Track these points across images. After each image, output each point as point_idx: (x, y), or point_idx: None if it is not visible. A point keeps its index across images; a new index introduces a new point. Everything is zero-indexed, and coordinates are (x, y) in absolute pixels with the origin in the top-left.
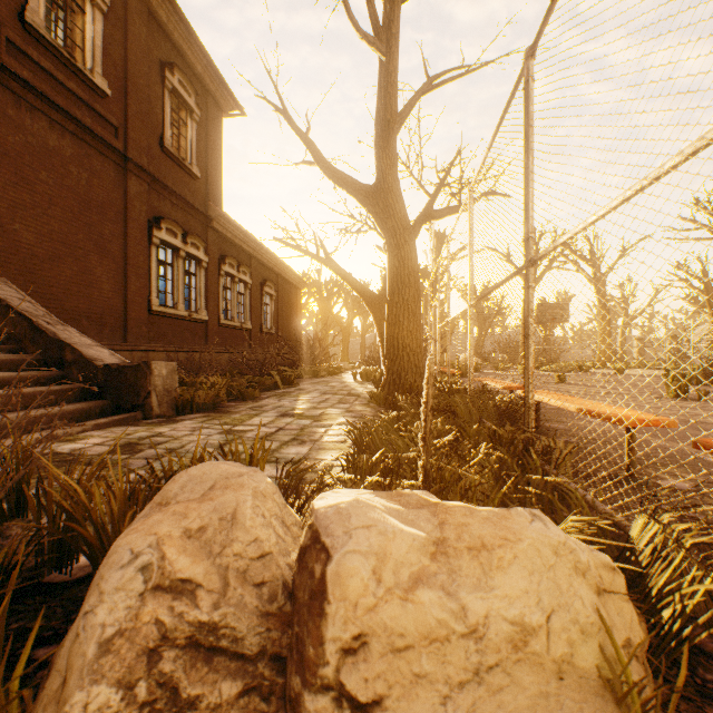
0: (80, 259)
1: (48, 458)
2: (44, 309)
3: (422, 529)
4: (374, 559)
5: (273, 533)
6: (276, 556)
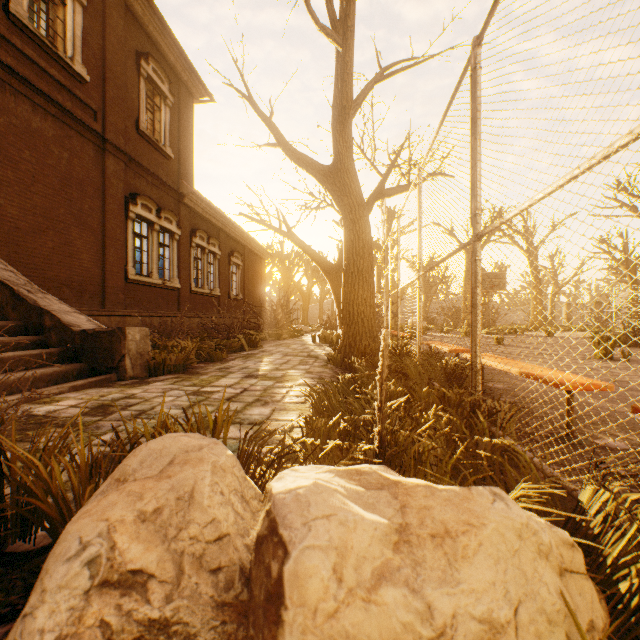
0: (61, 231)
1: (24, 420)
2: (25, 278)
3: (384, 514)
4: (335, 555)
5: (231, 510)
6: (234, 537)
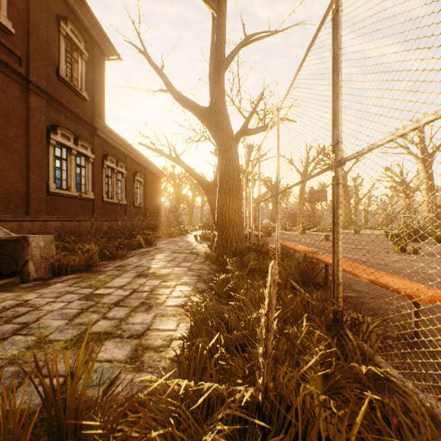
0: None
1: None
2: None
3: None
4: None
5: None
6: None
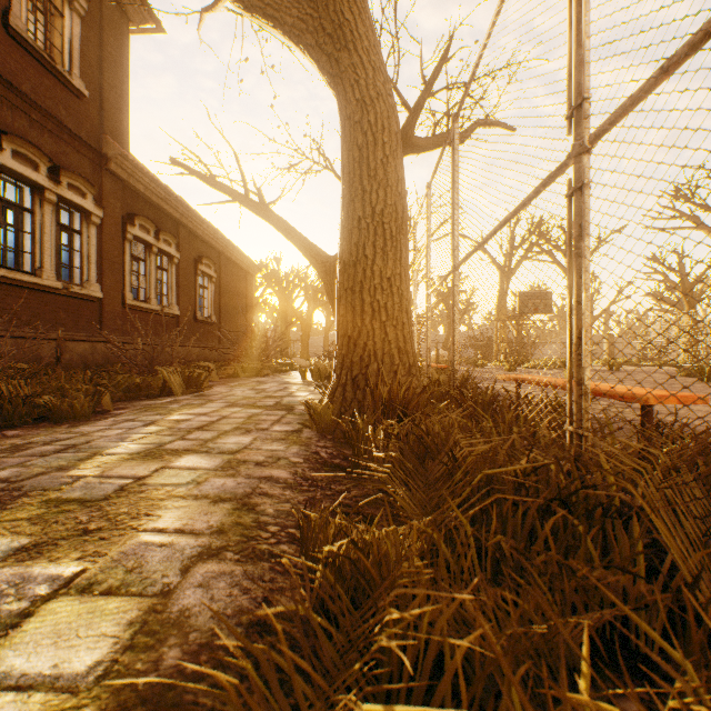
0: None
1: None
2: None
3: None
4: None
5: None
6: None
